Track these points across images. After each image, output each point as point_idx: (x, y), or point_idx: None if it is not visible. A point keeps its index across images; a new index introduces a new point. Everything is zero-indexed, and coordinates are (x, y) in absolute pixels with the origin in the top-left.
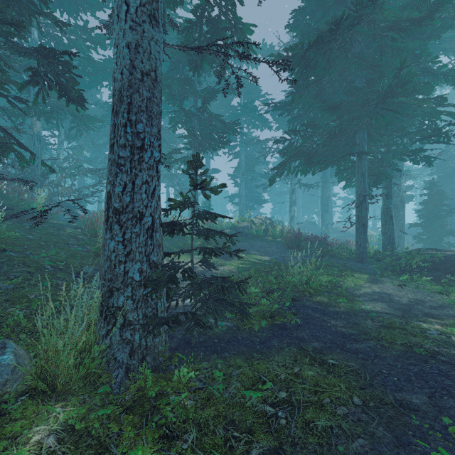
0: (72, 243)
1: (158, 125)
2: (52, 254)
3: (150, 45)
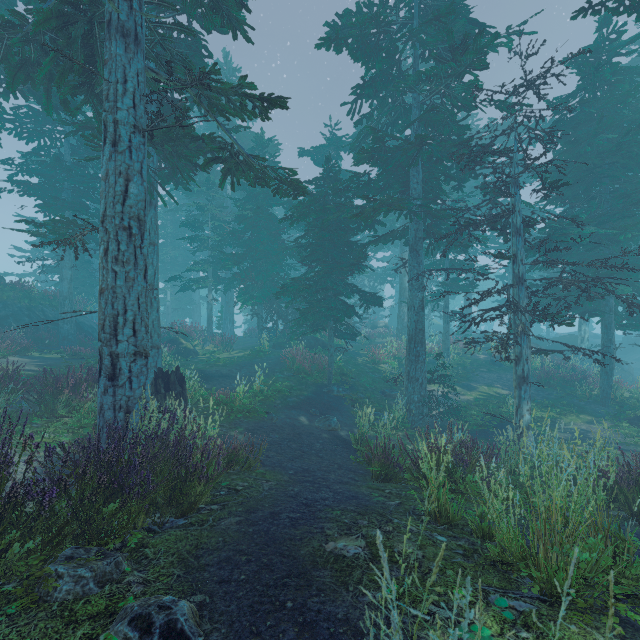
0: (368, 371)
1: (424, 346)
2: (366, 380)
3: (422, 319)
